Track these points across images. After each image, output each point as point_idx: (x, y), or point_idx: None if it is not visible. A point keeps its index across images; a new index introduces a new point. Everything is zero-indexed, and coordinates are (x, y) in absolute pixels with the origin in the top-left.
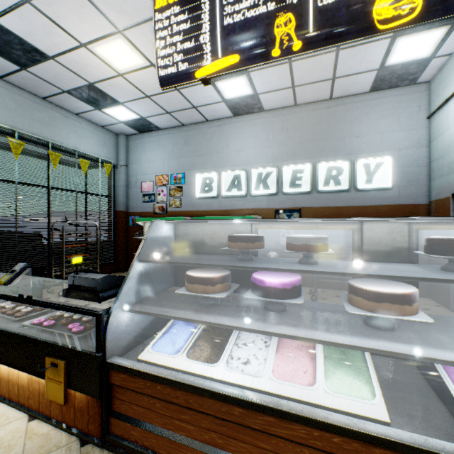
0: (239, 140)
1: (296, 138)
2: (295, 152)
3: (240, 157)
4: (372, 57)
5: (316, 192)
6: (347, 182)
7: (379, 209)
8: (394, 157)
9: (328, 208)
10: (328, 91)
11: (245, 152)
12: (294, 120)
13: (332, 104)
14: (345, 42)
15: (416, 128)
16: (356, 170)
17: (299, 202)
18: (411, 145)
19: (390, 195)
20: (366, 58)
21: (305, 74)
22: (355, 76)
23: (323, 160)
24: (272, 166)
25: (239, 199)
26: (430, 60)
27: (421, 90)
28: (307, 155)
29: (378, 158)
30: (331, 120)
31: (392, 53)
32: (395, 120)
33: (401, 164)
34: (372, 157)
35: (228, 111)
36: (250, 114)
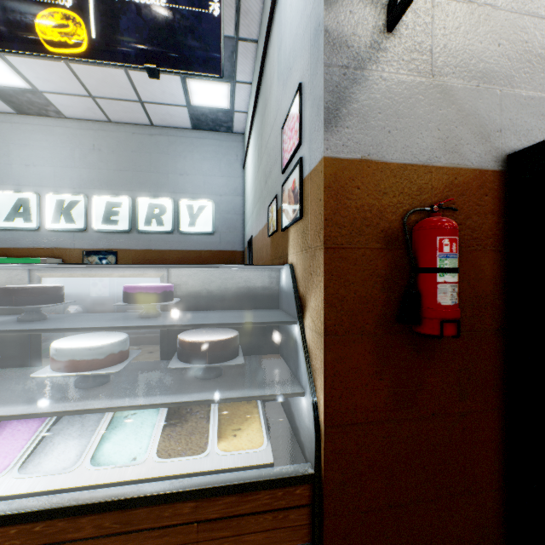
0: (28, 150)
1: (112, 163)
2: (111, 180)
3: (29, 173)
4: (173, 91)
5: (137, 232)
6: (171, 223)
7: (203, 254)
8: (216, 202)
9: (151, 252)
10: (145, 116)
11: (37, 169)
12: (109, 140)
13: (155, 132)
14: (12, 51)
15: (234, 176)
16: (180, 211)
17: (115, 242)
18: (231, 193)
19: (213, 240)
20: (166, 90)
21: (99, 84)
22: (167, 107)
23: (145, 195)
24: (80, 193)
25: (28, 234)
26: (233, 113)
27: (238, 140)
28: (126, 186)
29: (201, 201)
30: (154, 150)
31: (192, 93)
32: (217, 165)
33: (222, 210)
34: (196, 198)
35: (1, 103)
36: (46, 117)
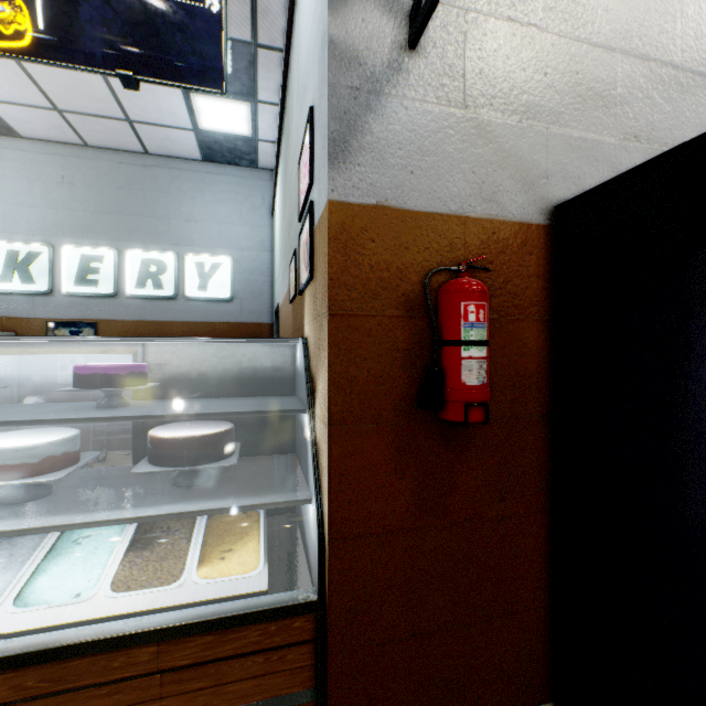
0: None
1: (89, 202)
2: (88, 226)
3: None
4: (173, 109)
5: (126, 296)
6: (173, 286)
7: (218, 328)
8: (235, 259)
9: (146, 323)
10: (136, 140)
11: None
12: (85, 171)
13: (151, 163)
14: None
15: (260, 225)
16: (186, 269)
17: (95, 310)
18: (255, 247)
19: (231, 309)
20: (164, 106)
21: (67, 94)
22: (166, 130)
23: (136, 247)
24: (42, 242)
25: None
26: (257, 142)
27: (265, 178)
28: (110, 234)
29: (215, 257)
30: (150, 187)
31: (199, 114)
32: (237, 210)
33: (244, 270)
34: (208, 253)
35: None
36: None
